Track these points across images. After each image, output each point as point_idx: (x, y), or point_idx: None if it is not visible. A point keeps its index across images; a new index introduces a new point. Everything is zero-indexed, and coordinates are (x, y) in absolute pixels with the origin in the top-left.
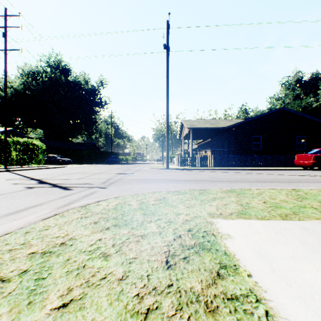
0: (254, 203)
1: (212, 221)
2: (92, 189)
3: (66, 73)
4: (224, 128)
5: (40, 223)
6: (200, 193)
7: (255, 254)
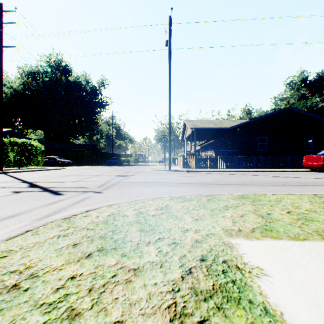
0: (276, 213)
1: (232, 242)
2: (85, 194)
3: (67, 73)
4: (228, 128)
5: (1, 246)
6: (209, 200)
7: (315, 313)
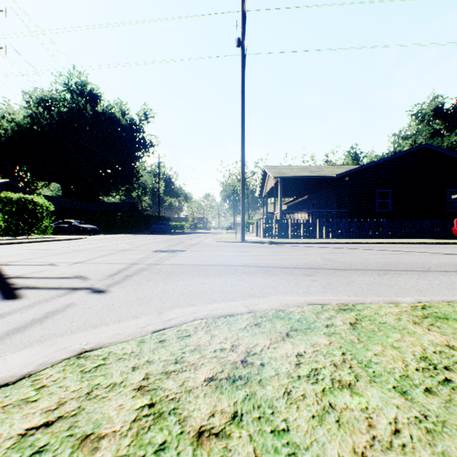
0: None
1: None
2: (68, 296)
3: (93, 101)
4: (332, 177)
5: None
6: (357, 329)
7: None
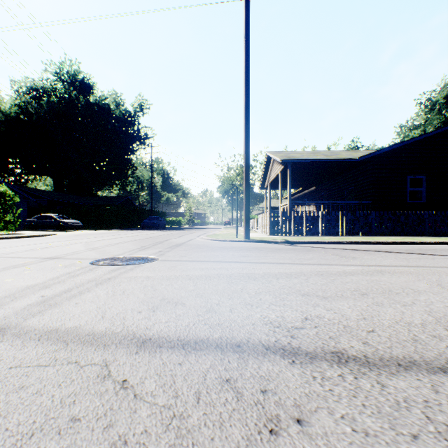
0: None
1: None
2: None
3: (85, 90)
4: (353, 160)
5: None
6: None
7: None
